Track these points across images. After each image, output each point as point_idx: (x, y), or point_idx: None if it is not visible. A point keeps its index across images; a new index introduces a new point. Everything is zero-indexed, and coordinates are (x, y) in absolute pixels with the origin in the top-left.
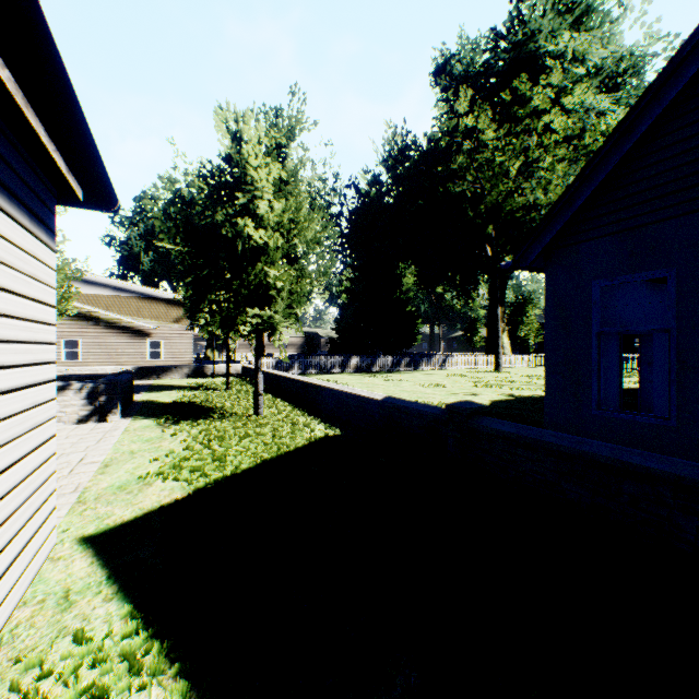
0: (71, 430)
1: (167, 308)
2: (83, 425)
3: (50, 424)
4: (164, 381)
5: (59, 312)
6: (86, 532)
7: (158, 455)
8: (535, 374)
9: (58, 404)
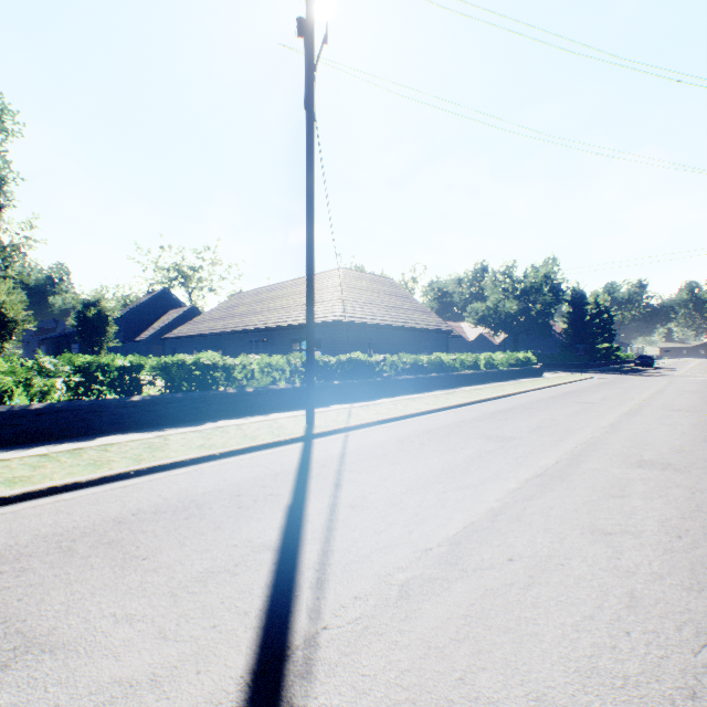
0: None
1: None
2: None
3: None
4: None
5: None
6: None
7: None
8: None
9: None
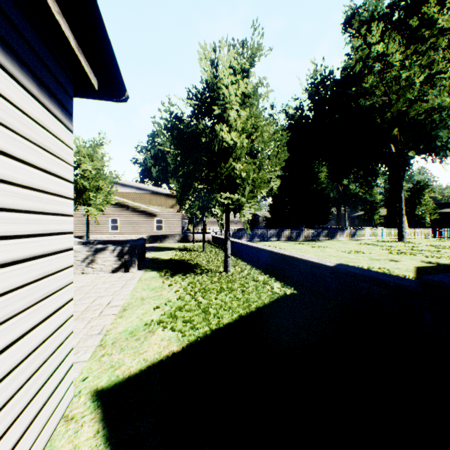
0: (107, 278)
1: (166, 199)
2: (114, 274)
3: (66, 289)
4: (164, 244)
5: (107, 202)
6: (99, 384)
7: (160, 303)
8: (437, 244)
9: (100, 259)
